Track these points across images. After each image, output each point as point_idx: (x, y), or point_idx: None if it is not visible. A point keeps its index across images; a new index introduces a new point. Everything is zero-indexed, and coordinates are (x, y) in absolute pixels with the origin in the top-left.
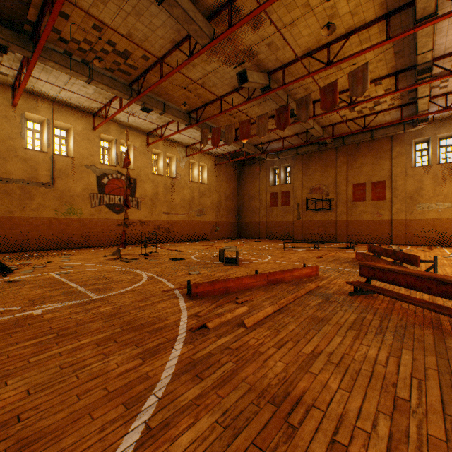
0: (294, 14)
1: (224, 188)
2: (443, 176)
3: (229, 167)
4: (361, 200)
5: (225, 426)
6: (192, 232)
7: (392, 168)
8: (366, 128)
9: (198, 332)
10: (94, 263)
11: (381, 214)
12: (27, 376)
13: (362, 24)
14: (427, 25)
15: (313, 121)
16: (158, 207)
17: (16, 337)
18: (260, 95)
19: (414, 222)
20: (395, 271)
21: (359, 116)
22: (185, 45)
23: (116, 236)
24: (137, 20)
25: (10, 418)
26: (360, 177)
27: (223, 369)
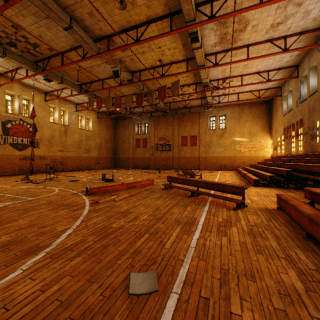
0: (144, 49)
1: (104, 134)
2: (220, 135)
3: (108, 120)
4: (185, 145)
5: (107, 217)
6: (81, 164)
7: (199, 129)
8: (186, 107)
9: (95, 204)
10: (12, 185)
11: (194, 153)
12: (25, 219)
13: (177, 60)
14: (202, 70)
15: (159, 100)
16: (54, 146)
17: (3, 213)
18: (127, 84)
19: (209, 158)
20: (177, 178)
21: (183, 100)
22: (80, 49)
23: (19, 168)
24: (47, 30)
25: (31, 225)
26: (185, 133)
27: (106, 210)
